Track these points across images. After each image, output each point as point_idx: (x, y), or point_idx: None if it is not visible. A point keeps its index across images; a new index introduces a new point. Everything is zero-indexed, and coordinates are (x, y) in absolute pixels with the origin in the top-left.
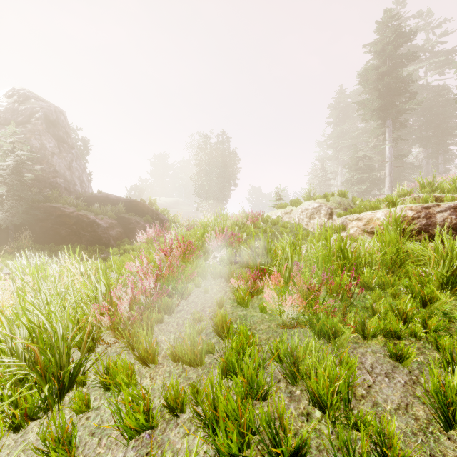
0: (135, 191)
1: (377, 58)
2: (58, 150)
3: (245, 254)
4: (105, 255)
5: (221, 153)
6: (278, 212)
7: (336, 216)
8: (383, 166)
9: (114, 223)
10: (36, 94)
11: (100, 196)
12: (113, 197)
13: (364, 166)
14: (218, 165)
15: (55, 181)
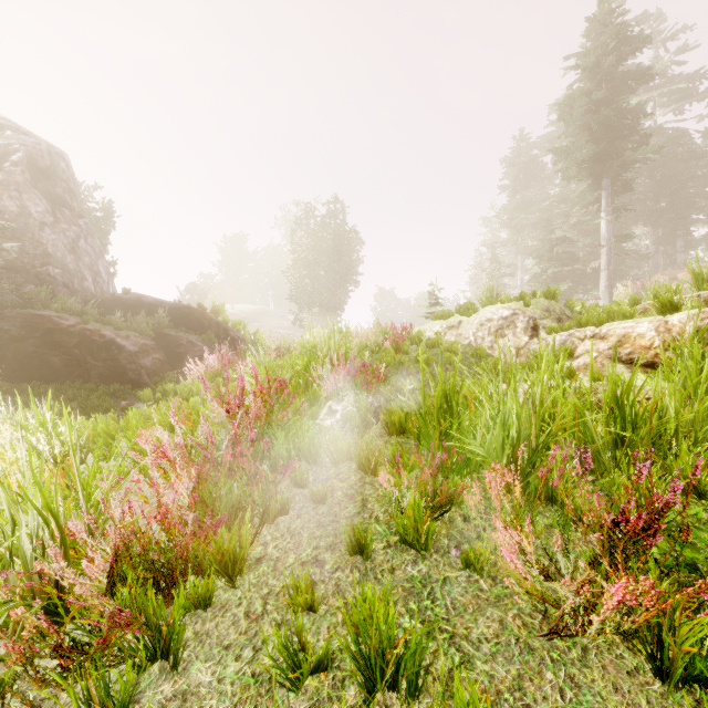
0: (192, 294)
1: (587, 79)
2: (52, 218)
3: (395, 407)
4: (128, 403)
5: (333, 233)
6: (435, 326)
7: (545, 331)
8: (591, 255)
9: (150, 345)
10: (15, 123)
11: (127, 299)
12: (151, 300)
13: (563, 253)
14: (327, 251)
15: (45, 272)
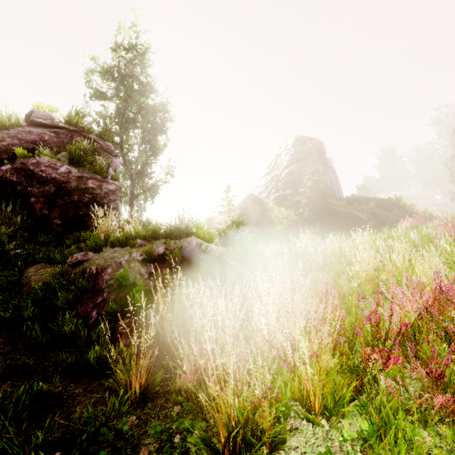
0: (362, 190)
1: None
2: (325, 170)
3: None
4: None
5: None
6: None
7: None
8: None
9: (370, 217)
10: (307, 137)
11: (353, 198)
12: (363, 198)
13: None
14: None
15: (325, 191)
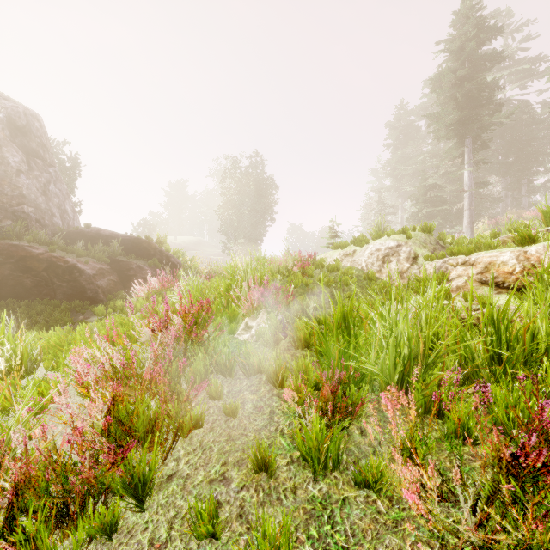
0: (144, 228)
1: (453, 60)
2: (27, 167)
3: (301, 324)
4: (85, 317)
5: (254, 180)
6: (334, 254)
7: (423, 259)
8: (456, 199)
9: (105, 269)
10: None
11: (88, 232)
12: (107, 233)
13: (434, 197)
14: (250, 195)
15: (21, 210)
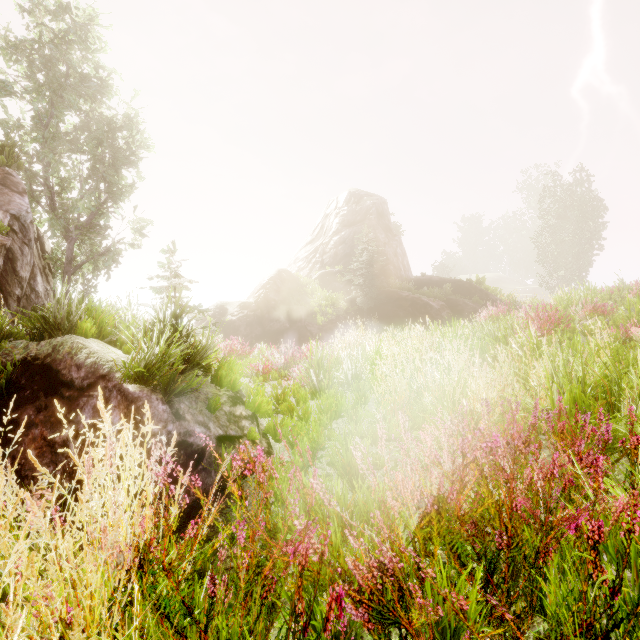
0: (440, 270)
1: None
2: (387, 239)
3: (619, 320)
4: None
5: (580, 199)
6: None
7: None
8: None
9: (444, 305)
10: (365, 192)
11: (423, 279)
12: (437, 279)
13: None
14: (573, 218)
15: (387, 269)
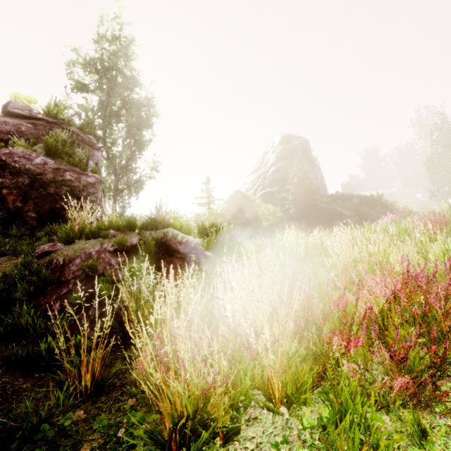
0: (347, 188)
1: None
2: (310, 168)
3: None
4: None
5: None
6: None
7: None
8: None
9: (353, 214)
10: (293, 135)
11: (337, 195)
12: (347, 195)
13: None
14: None
15: (311, 189)
